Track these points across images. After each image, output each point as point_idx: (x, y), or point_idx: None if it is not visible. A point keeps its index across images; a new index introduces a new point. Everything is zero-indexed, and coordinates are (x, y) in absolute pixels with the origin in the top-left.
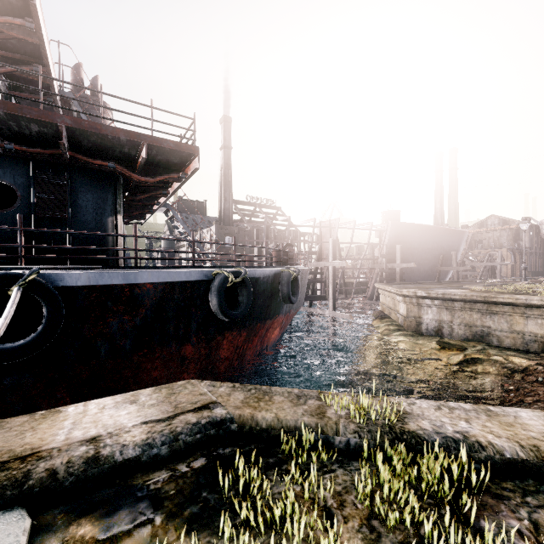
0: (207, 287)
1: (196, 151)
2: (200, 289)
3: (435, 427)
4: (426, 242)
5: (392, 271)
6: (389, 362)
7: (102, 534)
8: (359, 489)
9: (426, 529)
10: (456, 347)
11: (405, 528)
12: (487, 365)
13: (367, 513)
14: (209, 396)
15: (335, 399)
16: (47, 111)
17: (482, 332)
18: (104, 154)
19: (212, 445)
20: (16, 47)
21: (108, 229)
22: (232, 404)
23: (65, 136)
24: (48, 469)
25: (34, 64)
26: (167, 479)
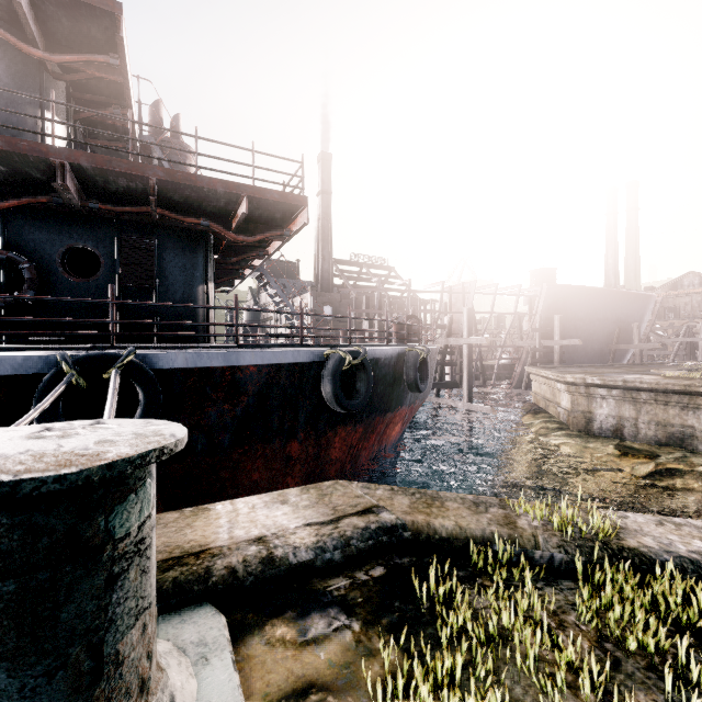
0: (318, 371)
1: (305, 202)
2: (309, 373)
3: (662, 544)
4: (595, 311)
5: (548, 350)
6: (548, 471)
7: (302, 635)
8: (581, 608)
9: (681, 652)
10: (644, 453)
11: (651, 652)
12: (690, 479)
13: (595, 636)
14: (368, 499)
15: (525, 507)
16: (137, 163)
17: (681, 434)
18: (195, 210)
19: (385, 554)
20: (96, 87)
21: (198, 299)
22: (399, 508)
23: (156, 191)
24: (226, 567)
25: (115, 106)
26: (349, 587)
